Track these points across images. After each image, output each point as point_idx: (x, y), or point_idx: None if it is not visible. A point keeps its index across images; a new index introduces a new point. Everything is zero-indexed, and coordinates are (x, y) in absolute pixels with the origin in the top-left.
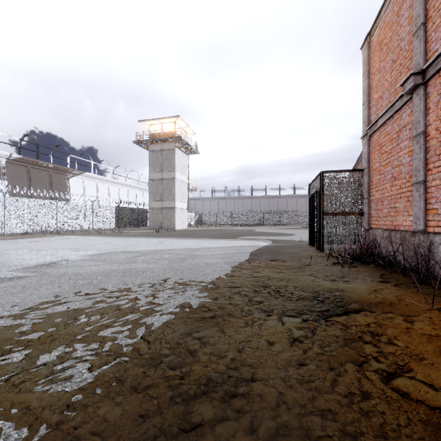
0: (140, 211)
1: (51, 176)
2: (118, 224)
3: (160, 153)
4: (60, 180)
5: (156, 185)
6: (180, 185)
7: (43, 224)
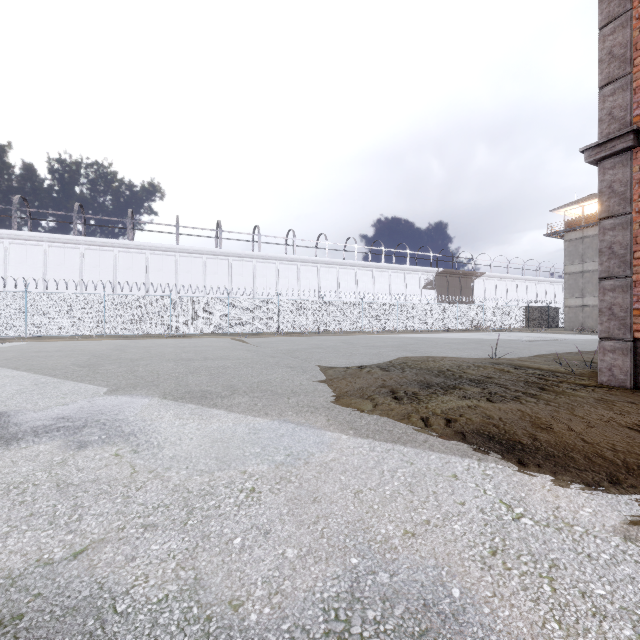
0: (550, 309)
1: (460, 281)
2: (528, 324)
3: (580, 241)
4: (466, 284)
5: (573, 280)
6: None
7: (475, 323)
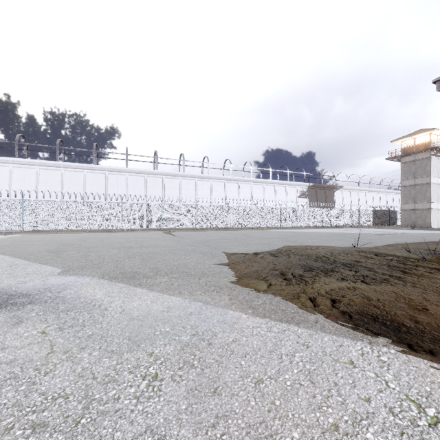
0: (390, 212)
1: (325, 192)
2: (374, 222)
3: (413, 163)
4: (329, 194)
5: (407, 191)
6: (435, 188)
7: (336, 222)
